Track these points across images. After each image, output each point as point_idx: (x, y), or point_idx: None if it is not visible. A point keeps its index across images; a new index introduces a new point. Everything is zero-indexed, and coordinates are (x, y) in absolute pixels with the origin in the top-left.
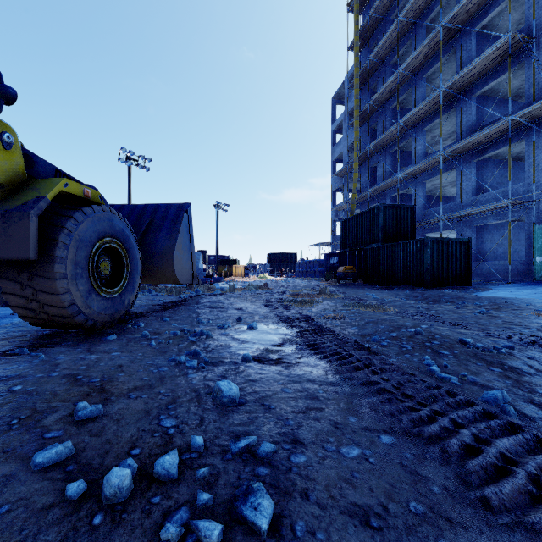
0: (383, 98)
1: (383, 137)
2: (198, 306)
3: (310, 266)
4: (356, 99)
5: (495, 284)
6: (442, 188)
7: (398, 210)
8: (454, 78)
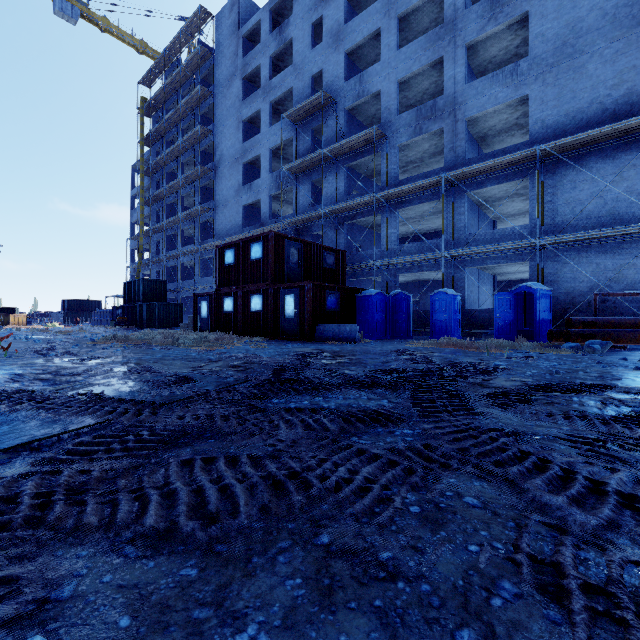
0: (161, 196)
1: (159, 226)
2: (4, 334)
3: (104, 315)
4: (141, 189)
5: None
6: None
7: (155, 282)
8: (185, 212)
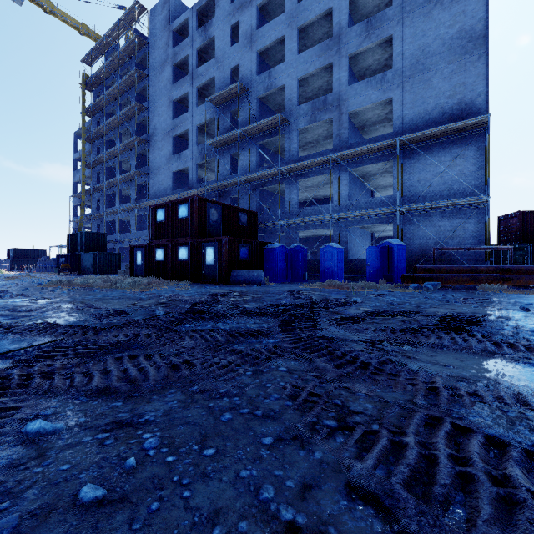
0: (101, 160)
1: (99, 186)
2: None
3: (48, 263)
4: (83, 154)
5: None
6: None
7: (96, 235)
8: (123, 175)
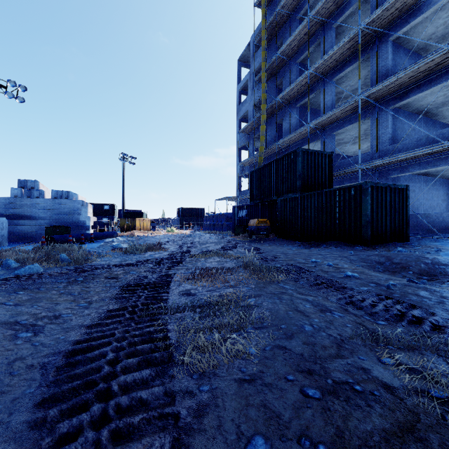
0: (290, 51)
1: (291, 88)
2: None
3: (217, 219)
4: (263, 51)
5: (431, 240)
6: (343, 144)
7: (316, 156)
8: (376, 12)
